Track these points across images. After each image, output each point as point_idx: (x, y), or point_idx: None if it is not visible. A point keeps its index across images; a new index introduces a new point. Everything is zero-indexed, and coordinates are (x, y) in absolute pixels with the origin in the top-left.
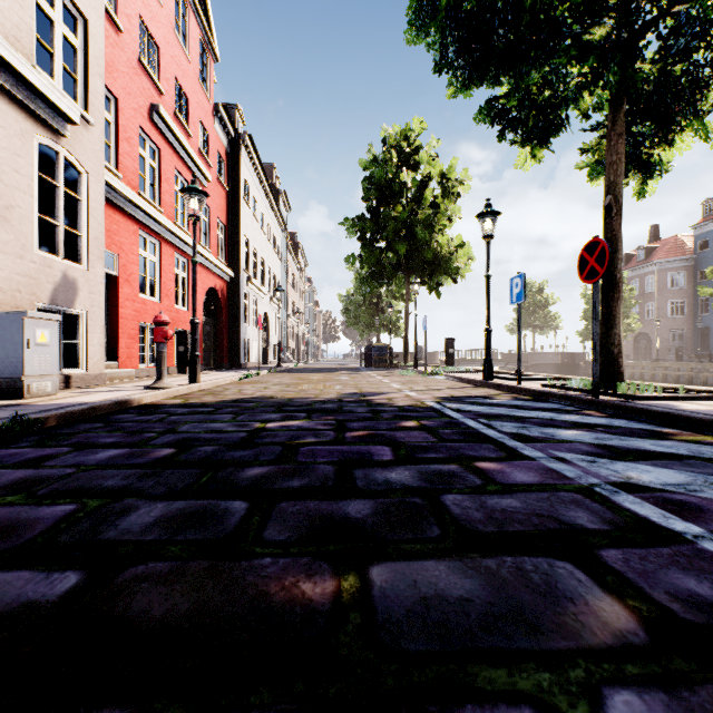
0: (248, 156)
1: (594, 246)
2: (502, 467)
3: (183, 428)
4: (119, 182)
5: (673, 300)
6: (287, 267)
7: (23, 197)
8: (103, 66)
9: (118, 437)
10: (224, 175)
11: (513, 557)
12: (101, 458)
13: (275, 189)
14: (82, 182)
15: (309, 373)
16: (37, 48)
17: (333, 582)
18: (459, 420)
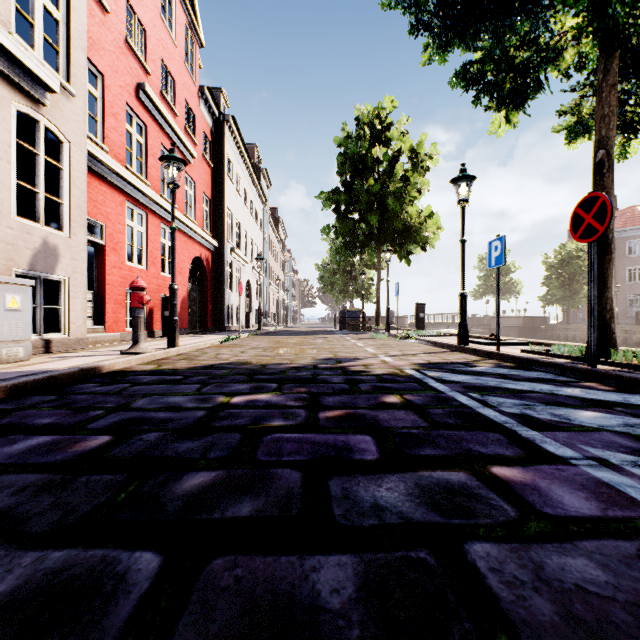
0: (232, 136)
1: (591, 202)
2: (532, 477)
3: (138, 403)
4: (105, 154)
5: (631, 267)
6: (269, 239)
7: None
8: (85, 40)
9: (59, 416)
10: (209, 153)
11: None
12: (15, 451)
13: (257, 168)
14: (64, 151)
15: (286, 336)
16: (24, 24)
17: None
18: (447, 394)
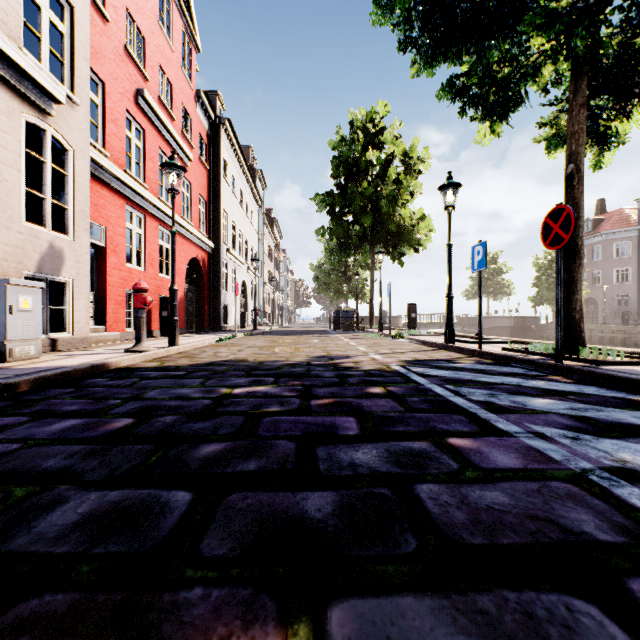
0: (228, 138)
1: (558, 213)
2: (479, 445)
3: (150, 394)
4: (106, 159)
5: (618, 268)
6: (264, 240)
7: (10, 171)
8: (88, 51)
9: (82, 404)
10: (205, 155)
11: (515, 592)
12: (55, 430)
13: (253, 169)
14: (69, 158)
15: (282, 336)
16: (28, 35)
17: (277, 637)
18: (425, 386)
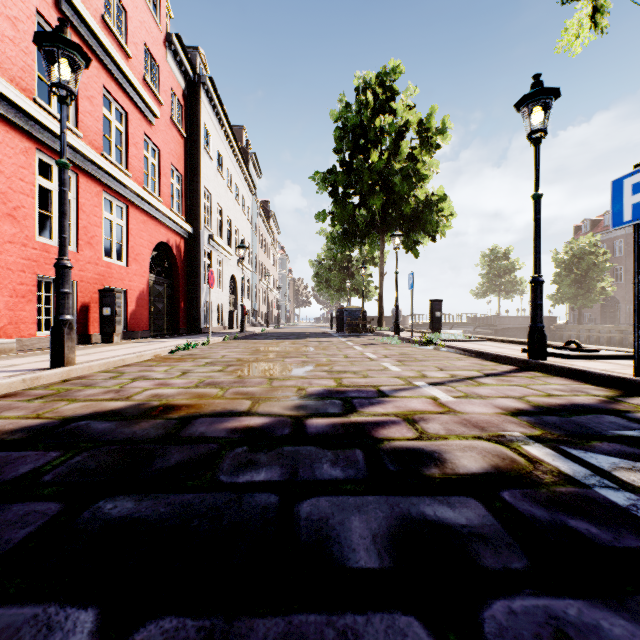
0: (211, 103)
1: None
2: None
3: None
4: None
5: None
6: (259, 232)
7: None
8: None
9: None
10: (181, 119)
11: None
12: None
13: (245, 152)
14: None
15: (272, 341)
16: None
17: None
18: None
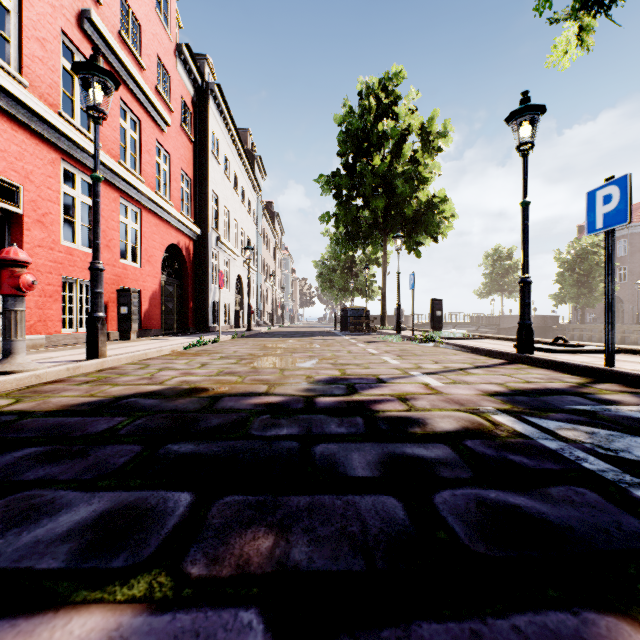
0: (218, 109)
1: None
2: None
3: None
4: (16, 84)
5: None
6: (264, 233)
7: None
8: None
9: None
10: (190, 126)
11: None
12: None
13: (251, 155)
14: None
15: (278, 339)
16: None
17: None
18: None
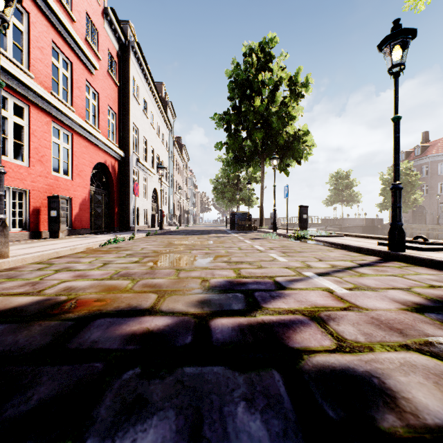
0: (138, 62)
1: None
2: None
3: None
4: None
5: (442, 182)
6: (174, 159)
7: None
8: None
9: None
10: (115, 73)
11: None
12: None
13: (164, 101)
14: None
15: (182, 236)
16: None
17: None
18: None
